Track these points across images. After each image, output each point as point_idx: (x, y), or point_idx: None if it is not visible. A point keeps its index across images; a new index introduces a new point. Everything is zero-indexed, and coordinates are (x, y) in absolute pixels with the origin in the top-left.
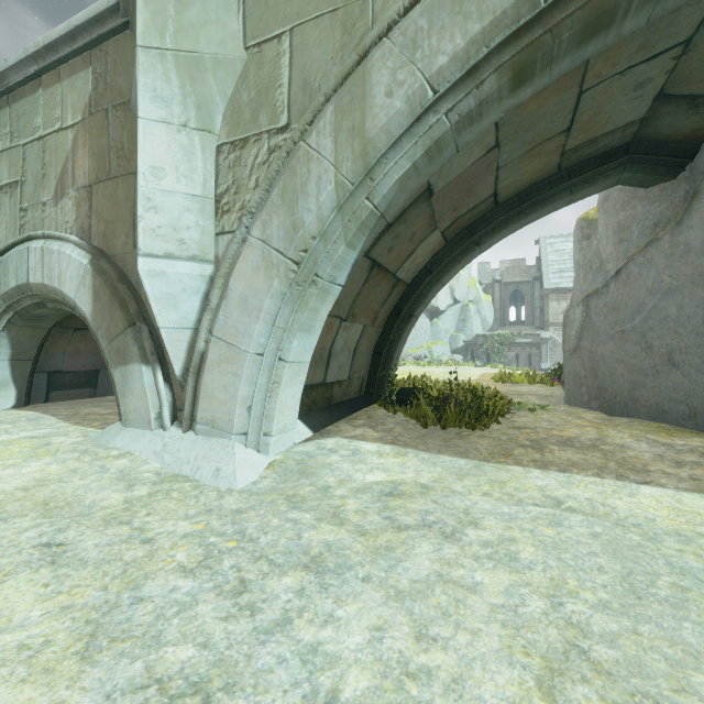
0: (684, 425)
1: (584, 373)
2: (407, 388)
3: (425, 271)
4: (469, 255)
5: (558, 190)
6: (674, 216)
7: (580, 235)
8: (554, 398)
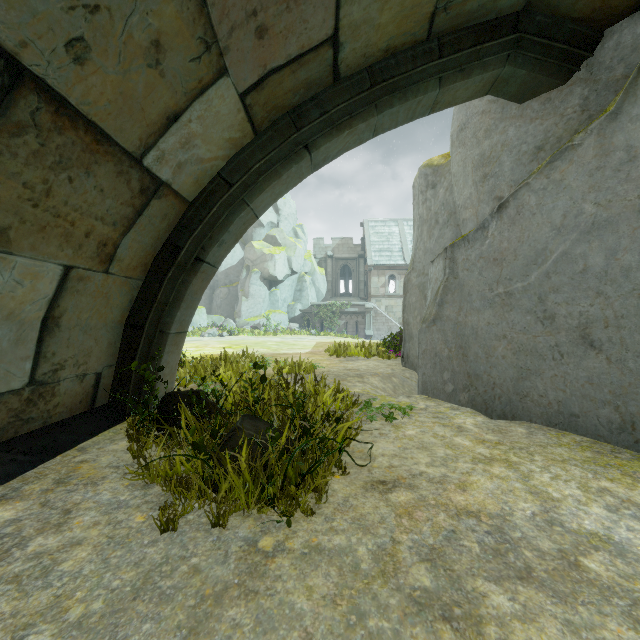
0: (611, 439)
1: (448, 352)
2: (179, 394)
3: (219, 181)
4: (294, 166)
5: (423, 75)
6: (568, 132)
7: (424, 184)
8: (398, 378)
